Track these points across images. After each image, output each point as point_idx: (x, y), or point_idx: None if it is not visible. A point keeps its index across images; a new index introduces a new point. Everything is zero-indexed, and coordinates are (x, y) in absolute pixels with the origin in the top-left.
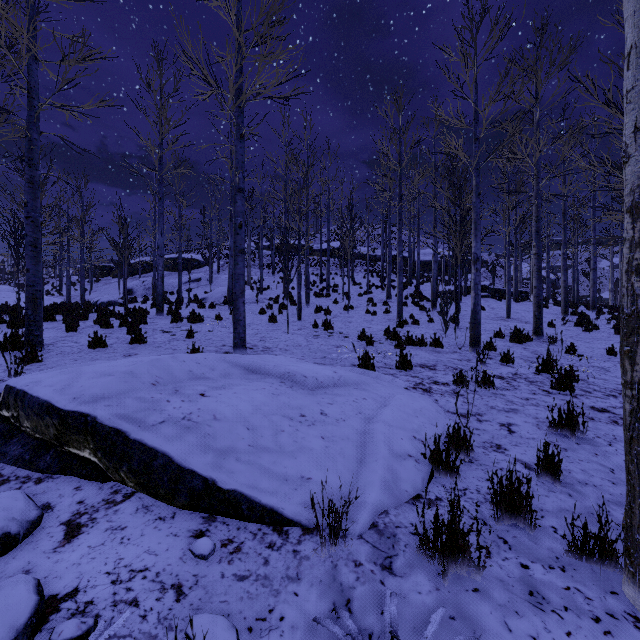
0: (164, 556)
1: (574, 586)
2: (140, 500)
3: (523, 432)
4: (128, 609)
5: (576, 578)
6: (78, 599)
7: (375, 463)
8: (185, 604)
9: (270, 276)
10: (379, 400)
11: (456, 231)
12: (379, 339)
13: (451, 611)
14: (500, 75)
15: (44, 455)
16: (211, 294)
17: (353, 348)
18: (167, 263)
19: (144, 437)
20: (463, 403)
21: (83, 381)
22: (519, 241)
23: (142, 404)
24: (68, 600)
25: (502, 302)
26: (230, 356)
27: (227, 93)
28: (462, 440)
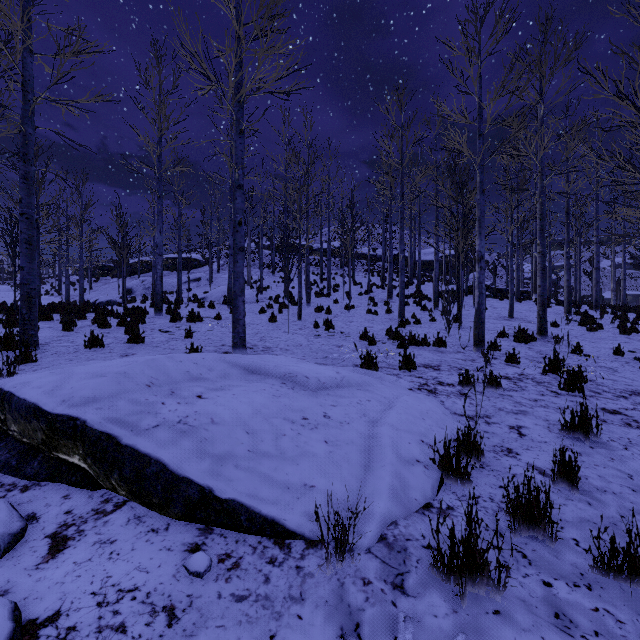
0: (156, 573)
1: (603, 607)
2: (132, 510)
3: (534, 435)
4: (114, 636)
5: (604, 598)
6: (59, 624)
7: (382, 469)
8: (177, 630)
9: (270, 276)
10: (384, 402)
11: (458, 230)
12: (381, 339)
13: (471, 638)
14: (505, 69)
15: (31, 461)
16: (211, 294)
17: (355, 348)
18: (167, 263)
19: (136, 442)
20: (470, 405)
21: (74, 382)
22: (520, 240)
23: (135, 407)
24: (48, 625)
25: (504, 302)
26: (229, 356)
27: (226, 88)
28: (472, 444)
